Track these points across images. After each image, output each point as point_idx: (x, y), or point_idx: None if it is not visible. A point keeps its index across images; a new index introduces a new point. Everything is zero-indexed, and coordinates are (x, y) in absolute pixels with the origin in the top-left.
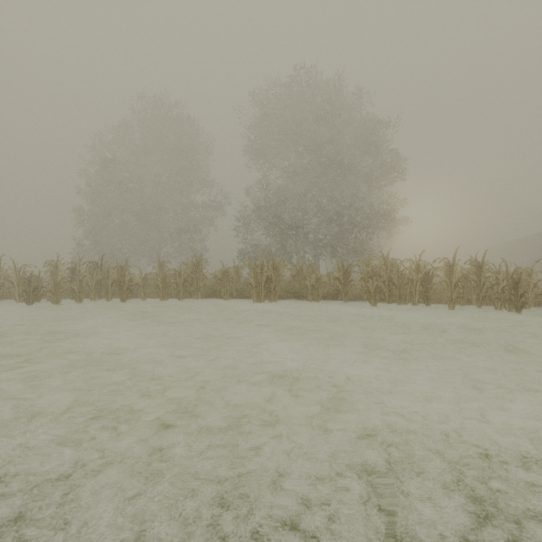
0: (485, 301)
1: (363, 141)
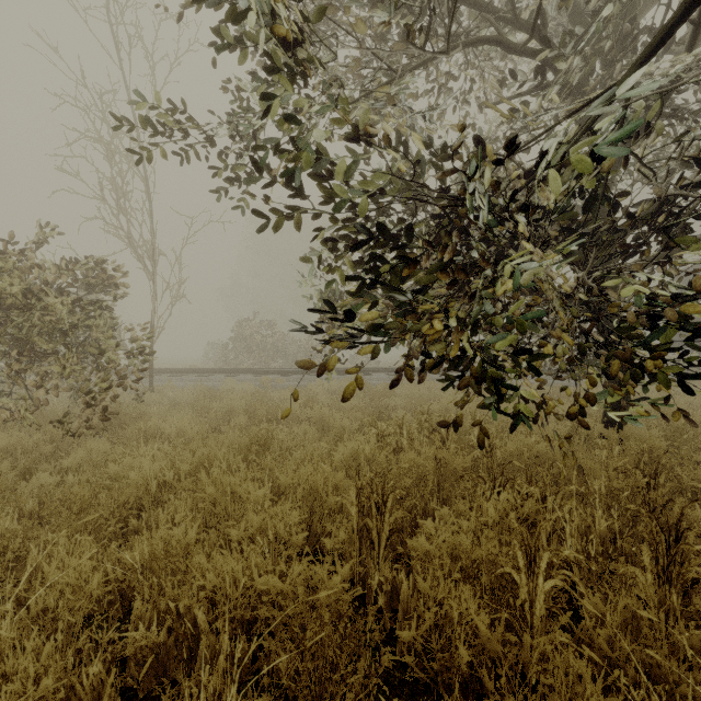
0: None
1: None
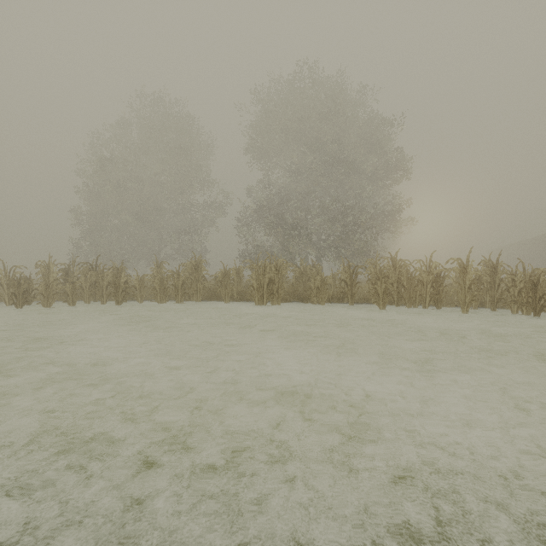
0: (499, 303)
1: (368, 140)
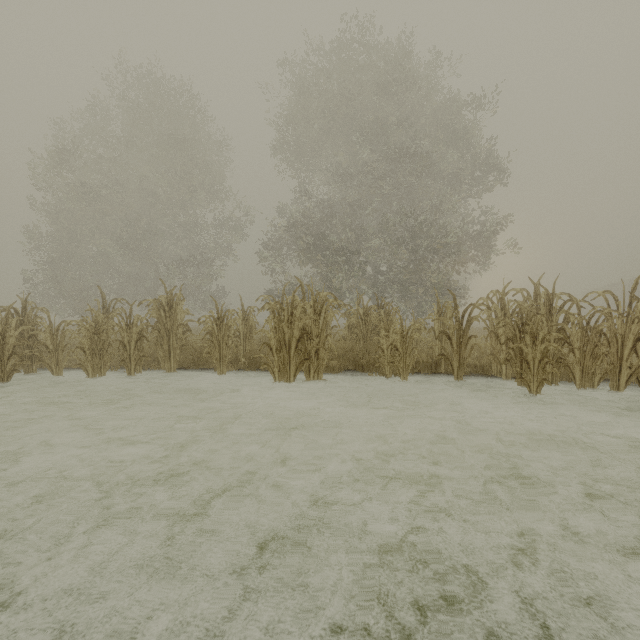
0: None
1: (448, 127)
